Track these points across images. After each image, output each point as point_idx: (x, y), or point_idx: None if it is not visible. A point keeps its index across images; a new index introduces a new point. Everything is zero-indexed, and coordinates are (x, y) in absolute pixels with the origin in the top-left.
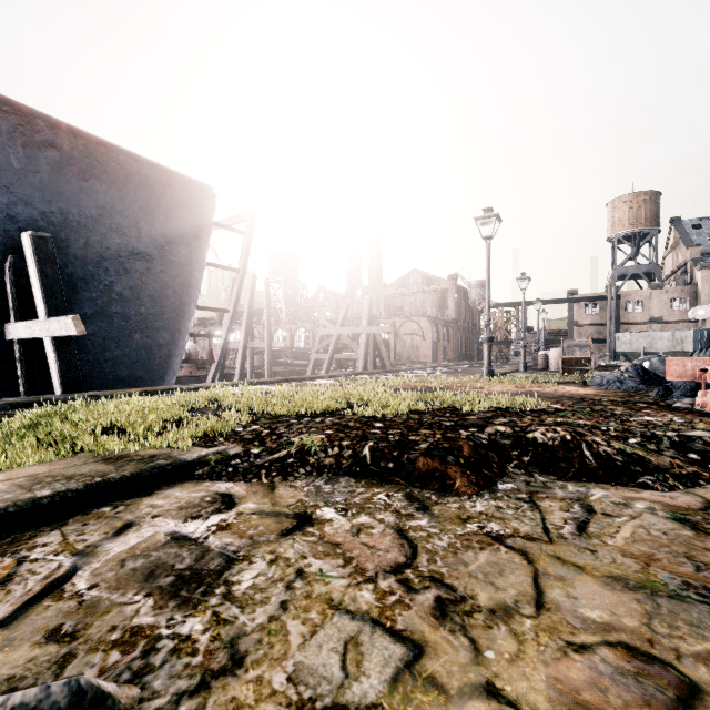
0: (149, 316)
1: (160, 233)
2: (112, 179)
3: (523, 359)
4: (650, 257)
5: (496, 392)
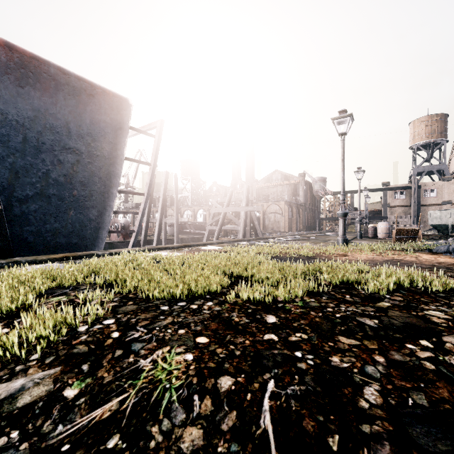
0: (80, 197)
1: (86, 133)
2: (45, 87)
3: (359, 230)
4: (440, 160)
5: (364, 260)
